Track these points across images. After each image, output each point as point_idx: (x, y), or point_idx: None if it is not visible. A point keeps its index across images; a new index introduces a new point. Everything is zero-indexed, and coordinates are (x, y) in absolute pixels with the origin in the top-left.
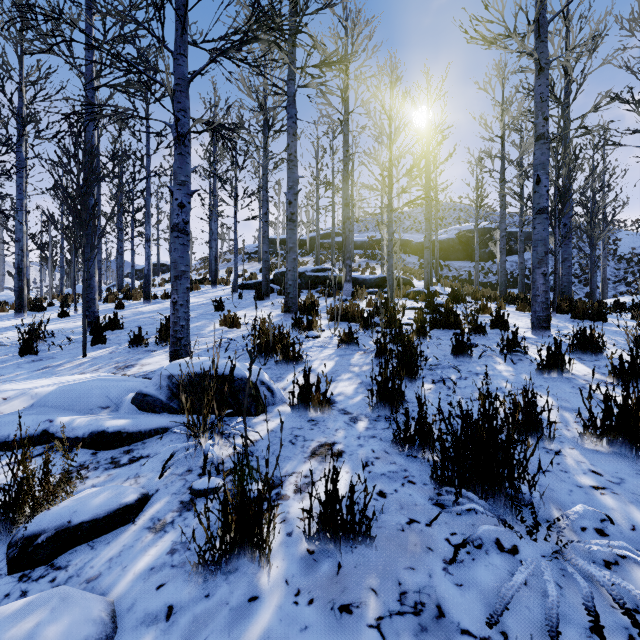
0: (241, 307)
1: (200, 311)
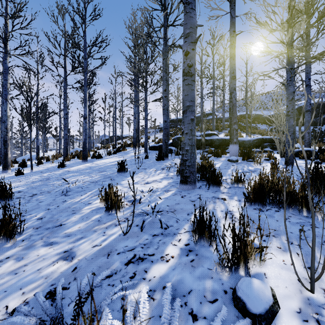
0: (142, 168)
1: (107, 172)
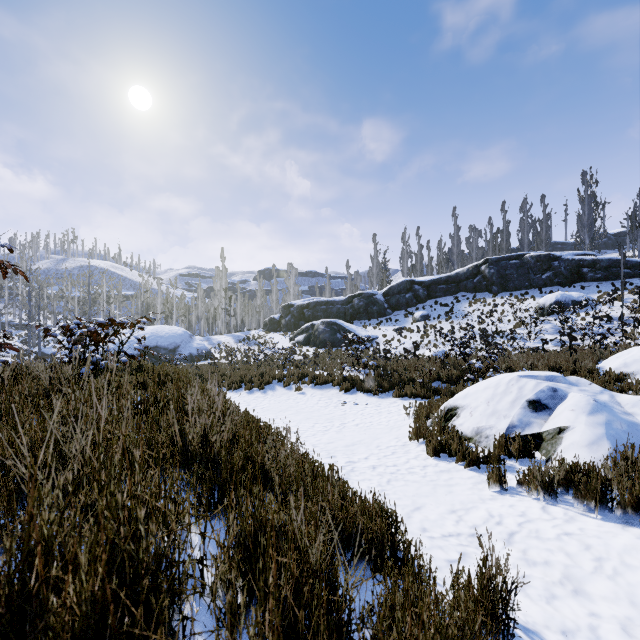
0: None
1: None
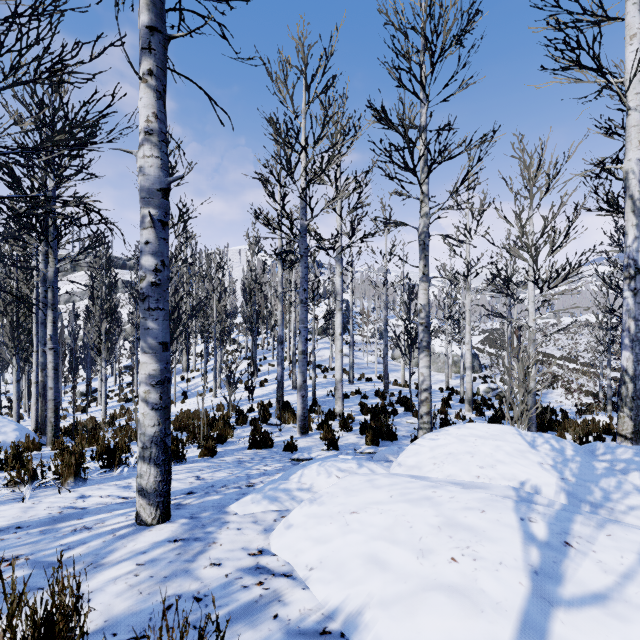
0: None
1: None
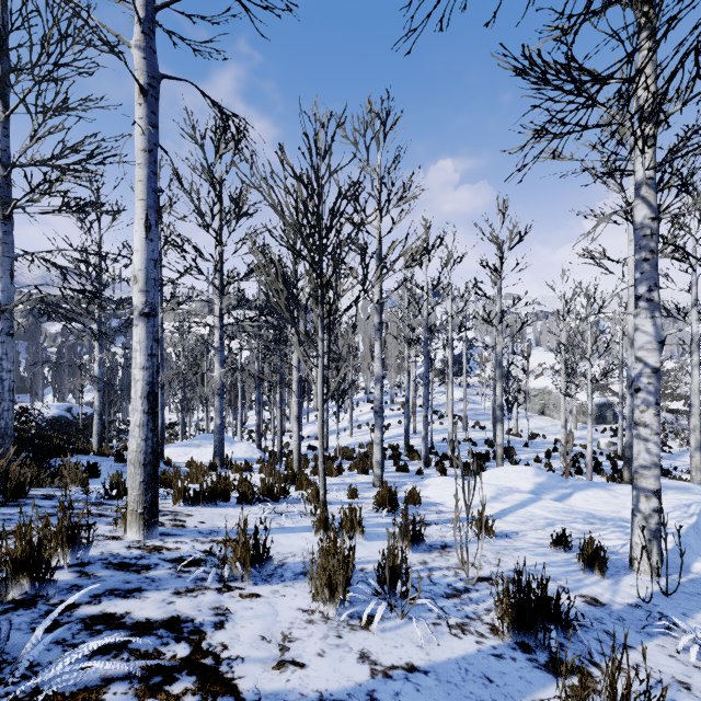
0: None
1: None
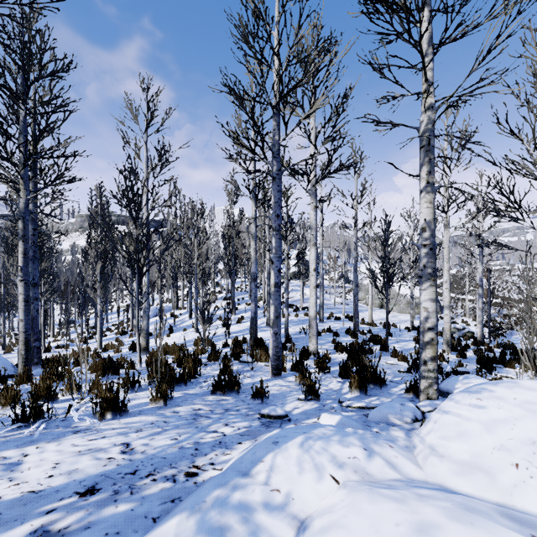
0: None
1: None
